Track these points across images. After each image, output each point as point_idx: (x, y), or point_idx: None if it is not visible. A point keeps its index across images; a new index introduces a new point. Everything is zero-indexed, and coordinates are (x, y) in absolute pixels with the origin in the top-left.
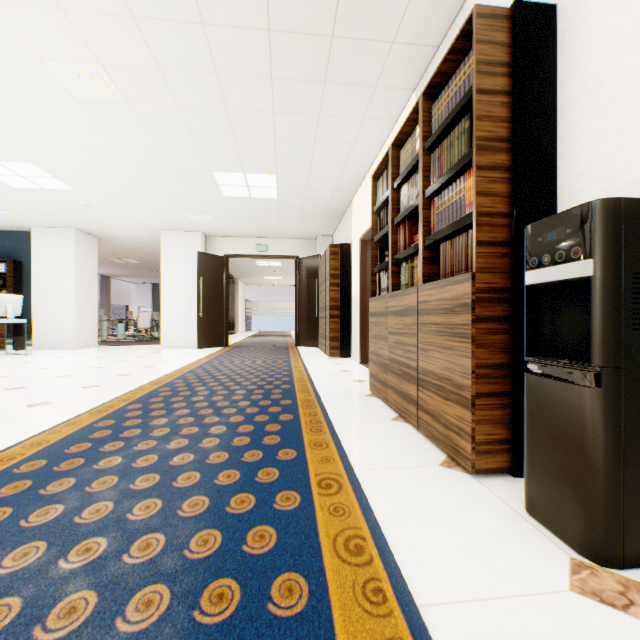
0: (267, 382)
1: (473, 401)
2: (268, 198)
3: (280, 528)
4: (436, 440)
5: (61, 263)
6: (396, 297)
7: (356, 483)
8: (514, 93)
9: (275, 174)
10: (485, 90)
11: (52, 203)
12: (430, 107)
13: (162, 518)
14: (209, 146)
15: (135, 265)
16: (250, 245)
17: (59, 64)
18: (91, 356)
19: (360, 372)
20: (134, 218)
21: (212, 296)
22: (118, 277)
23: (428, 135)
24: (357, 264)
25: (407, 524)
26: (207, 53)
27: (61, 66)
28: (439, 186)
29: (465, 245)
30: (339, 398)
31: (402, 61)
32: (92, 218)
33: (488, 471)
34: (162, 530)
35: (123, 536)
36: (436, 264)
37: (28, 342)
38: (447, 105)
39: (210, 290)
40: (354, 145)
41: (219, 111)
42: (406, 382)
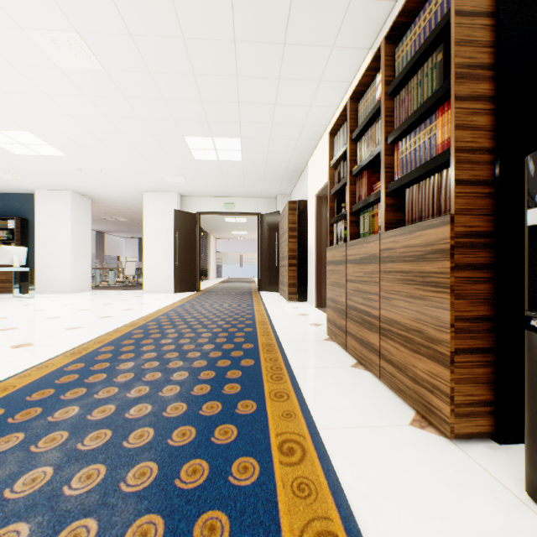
0: (231, 325)
1: (451, 358)
2: (234, 160)
3: (234, 515)
4: (402, 394)
5: (60, 220)
6: (355, 245)
7: (321, 448)
8: (499, 13)
9: (239, 138)
10: (465, 12)
11: (50, 168)
12: (393, 51)
13: (101, 494)
14: (180, 112)
15: (124, 222)
16: (219, 203)
17: (40, 33)
18: (83, 299)
19: (316, 316)
20: (119, 181)
21: (186, 248)
22: (111, 232)
23: (391, 79)
24: (313, 218)
25: (387, 513)
26: (174, 16)
27: (42, 35)
28: (405, 128)
29: (437, 187)
30: (298, 342)
31: (359, 18)
32: (84, 181)
33: (468, 436)
34: (96, 514)
35: (50, 522)
36: (399, 211)
37: (31, 287)
38: (413, 44)
39: (185, 242)
40: (311, 108)
41: (187, 77)
42: (366, 330)
